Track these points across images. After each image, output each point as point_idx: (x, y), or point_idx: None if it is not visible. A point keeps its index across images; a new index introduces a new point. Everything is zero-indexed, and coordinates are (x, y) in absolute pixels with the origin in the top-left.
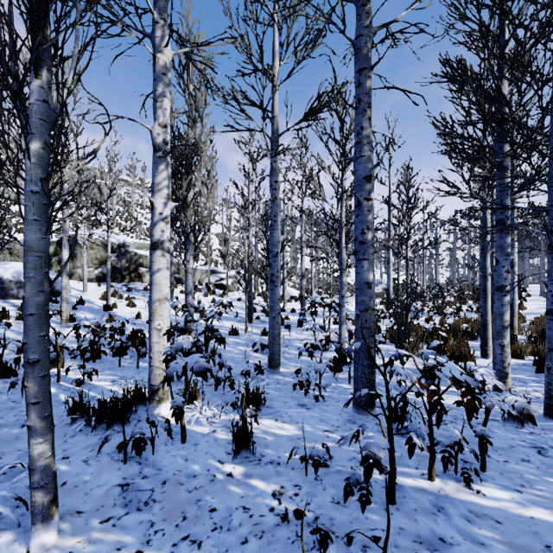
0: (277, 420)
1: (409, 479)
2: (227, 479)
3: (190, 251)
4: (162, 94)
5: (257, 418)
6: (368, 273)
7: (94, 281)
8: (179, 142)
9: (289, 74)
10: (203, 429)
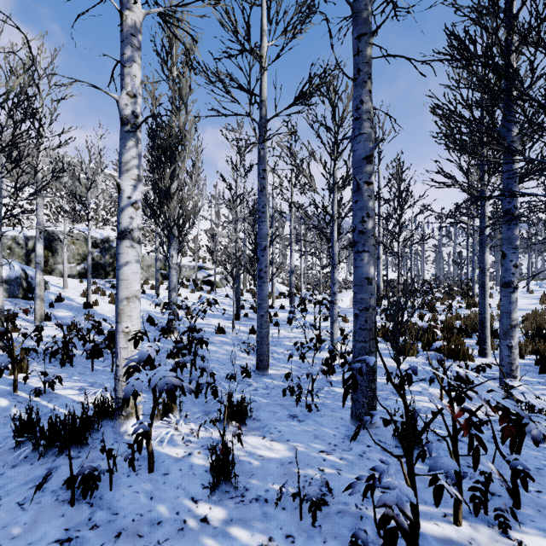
0: (265, 437)
1: (430, 524)
2: (201, 526)
3: (174, 246)
4: (130, 58)
5: (240, 438)
6: (368, 267)
7: (76, 277)
8: (162, 130)
9: (278, 54)
10: (177, 452)
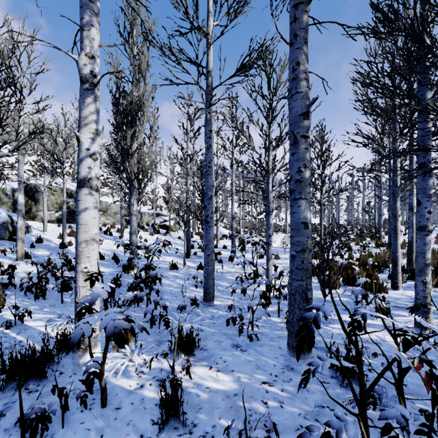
0: (212, 367)
1: None
2: None
3: (134, 196)
4: (89, 22)
5: (189, 370)
6: (305, 213)
7: (55, 222)
8: (124, 98)
9: (222, 31)
10: (130, 384)
